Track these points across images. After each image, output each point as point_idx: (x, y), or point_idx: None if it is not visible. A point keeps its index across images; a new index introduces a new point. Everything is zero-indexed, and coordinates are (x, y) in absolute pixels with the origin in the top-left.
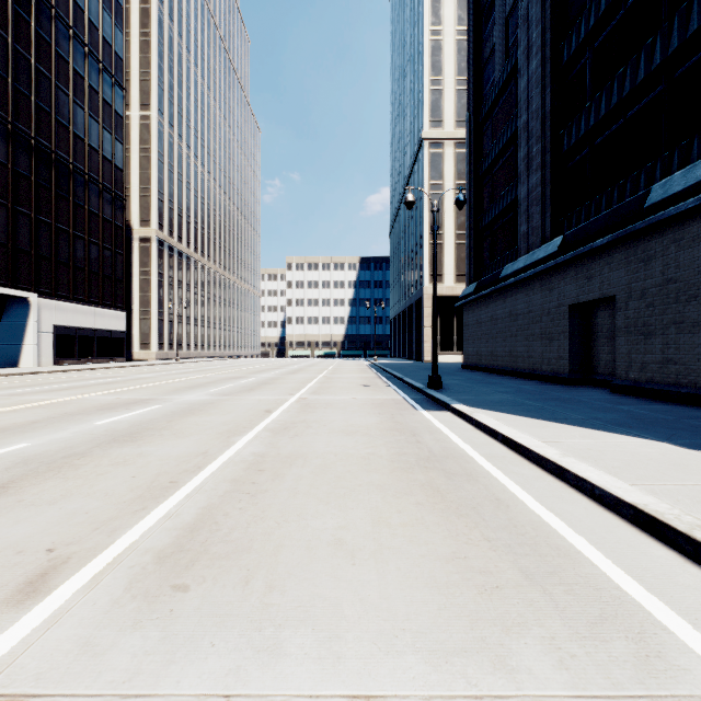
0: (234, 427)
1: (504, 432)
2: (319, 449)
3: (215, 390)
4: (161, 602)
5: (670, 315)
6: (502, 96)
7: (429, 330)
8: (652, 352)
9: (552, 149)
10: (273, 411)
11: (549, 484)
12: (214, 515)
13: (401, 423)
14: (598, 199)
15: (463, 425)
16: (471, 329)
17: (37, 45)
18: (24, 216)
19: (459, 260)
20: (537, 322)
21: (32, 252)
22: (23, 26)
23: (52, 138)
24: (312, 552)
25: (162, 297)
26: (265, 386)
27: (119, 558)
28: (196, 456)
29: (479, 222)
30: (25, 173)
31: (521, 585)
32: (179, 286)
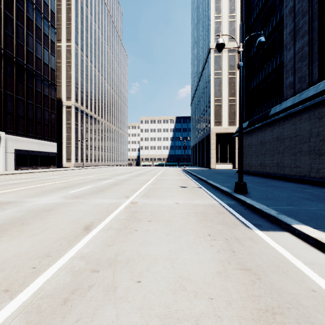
0: None
1: None
2: None
3: (74, 191)
4: None
5: None
6: (266, 4)
7: (214, 151)
8: None
9: (319, 16)
10: (92, 227)
11: None
12: None
13: (257, 274)
14: None
15: None
16: (244, 149)
17: (5, 0)
18: None
19: (230, 113)
20: (304, 142)
21: (2, 110)
22: None
23: (14, 50)
24: None
25: (77, 136)
26: (114, 187)
27: None
28: None
29: (249, 86)
30: None
31: None
32: (86, 130)
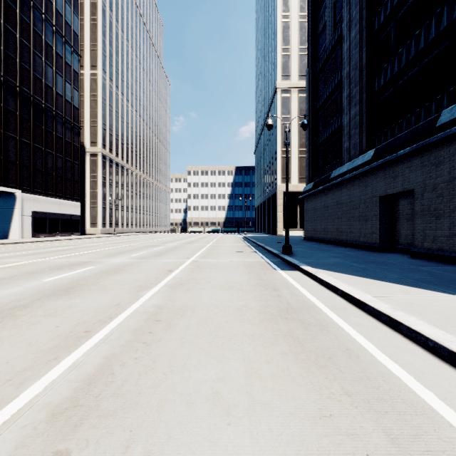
0: (144, 283)
1: (343, 288)
2: (204, 302)
3: (135, 255)
4: None
5: (455, 203)
6: (331, 56)
7: (281, 214)
8: (441, 228)
9: (367, 90)
10: (173, 270)
11: (386, 334)
12: (112, 365)
13: (265, 280)
14: (400, 123)
15: (310, 282)
16: (310, 213)
17: (21, 25)
18: (12, 138)
19: (301, 167)
20: (356, 208)
21: (17, 162)
22: (11, 12)
23: (30, 87)
24: (192, 408)
25: (105, 193)
26: (170, 252)
27: (17, 415)
28: (111, 307)
29: (315, 142)
30: (13, 110)
31: (391, 453)
32: (116, 185)
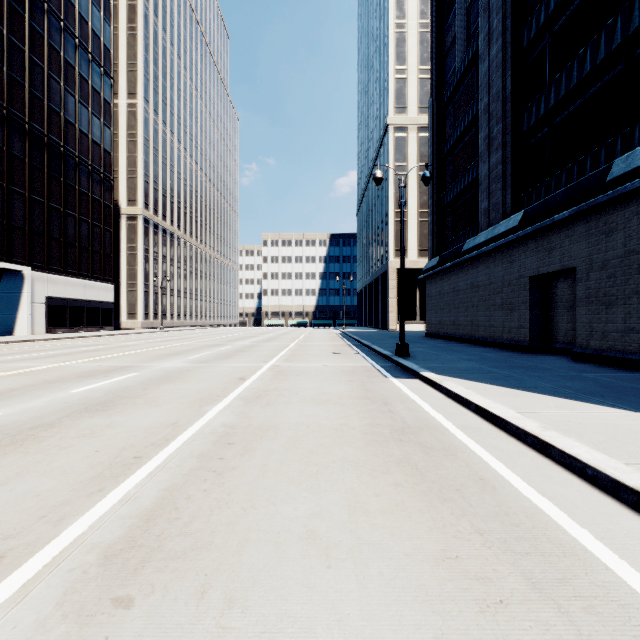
0: (208, 395)
1: (477, 401)
2: (291, 419)
3: (193, 357)
4: (96, 625)
5: (632, 286)
6: (463, 82)
7: (394, 301)
8: (613, 321)
9: (513, 129)
10: (247, 378)
11: (533, 461)
12: (175, 498)
13: (372, 391)
14: (558, 176)
15: (434, 393)
16: (434, 299)
17: (31, 37)
18: (19, 195)
19: (422, 236)
20: (498, 293)
21: (26, 229)
22: (17, 19)
23: (44, 123)
24: (281, 549)
25: (148, 271)
26: (241, 353)
27: (60, 557)
28: (166, 427)
29: (441, 200)
30: (20, 155)
31: (530, 599)
32: (163, 261)
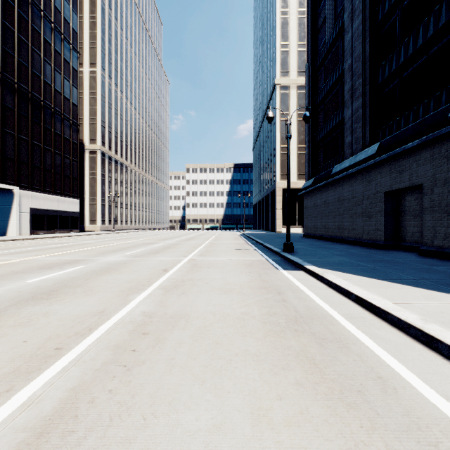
0: (135, 285)
1: (357, 292)
2: (200, 308)
3: (131, 253)
4: None
5: None
6: (331, 50)
7: (280, 211)
8: None
9: (370, 82)
10: (169, 270)
11: (421, 354)
12: (78, 402)
13: (267, 281)
14: (407, 115)
15: (317, 283)
16: (310, 210)
17: (19, 21)
18: (10, 135)
19: (300, 164)
20: (359, 204)
21: (15, 159)
22: (9, 9)
23: (29, 84)
24: None
25: (104, 190)
26: (167, 249)
27: None
28: (93, 315)
29: (315, 137)
30: (11, 106)
31: None
32: (115, 183)
